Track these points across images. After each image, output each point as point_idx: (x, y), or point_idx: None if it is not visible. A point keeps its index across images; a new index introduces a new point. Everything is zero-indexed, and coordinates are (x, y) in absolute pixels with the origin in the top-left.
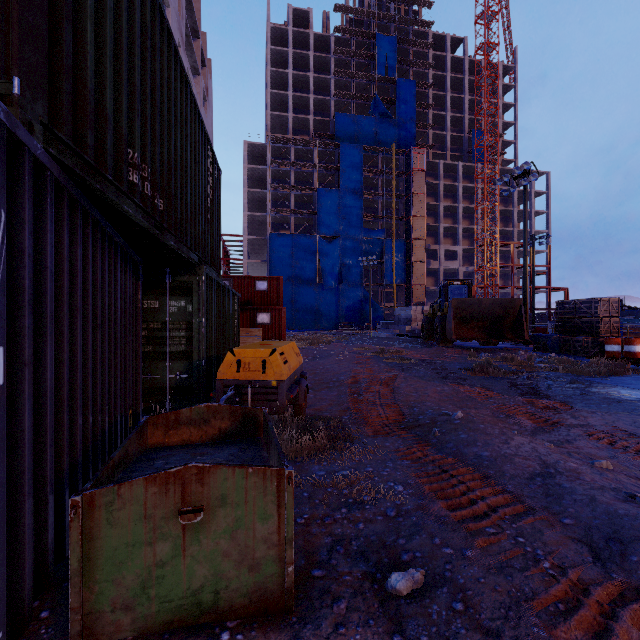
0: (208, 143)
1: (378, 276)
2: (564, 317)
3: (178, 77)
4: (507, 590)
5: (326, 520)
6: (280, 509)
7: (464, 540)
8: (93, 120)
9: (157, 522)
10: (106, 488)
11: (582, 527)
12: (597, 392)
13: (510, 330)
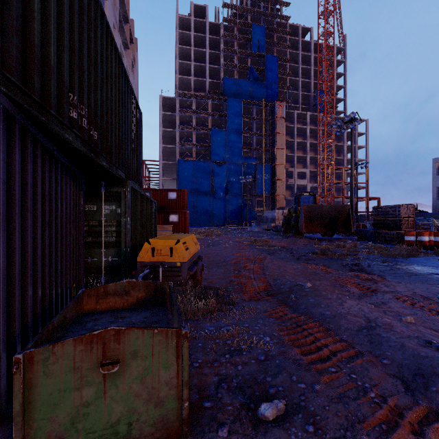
0: (132, 94)
1: (253, 189)
2: (378, 217)
3: (109, 44)
4: (345, 415)
5: (214, 363)
6: (178, 359)
7: (313, 377)
8: (39, 69)
9: (83, 372)
10: (43, 347)
11: (396, 366)
12: (401, 268)
13: (342, 226)
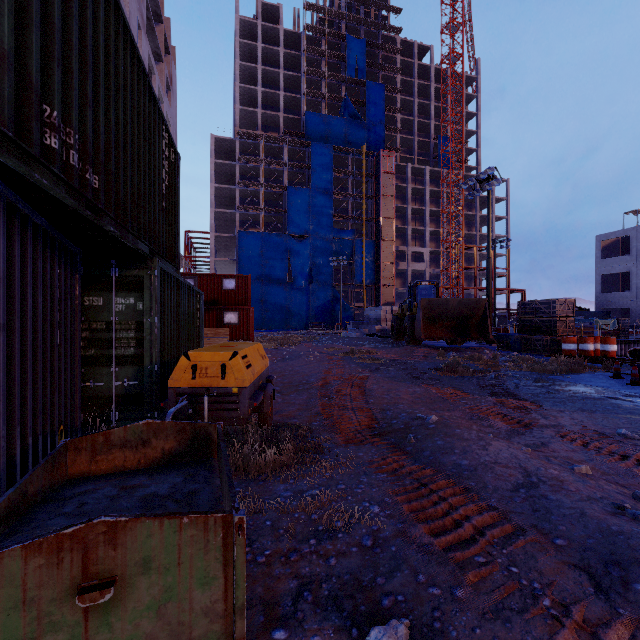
0: (163, 122)
1: (348, 276)
2: (525, 317)
3: (121, 36)
4: None
5: (291, 556)
6: (227, 568)
7: (453, 576)
8: None
9: (43, 607)
10: None
11: (576, 549)
12: (561, 390)
13: (475, 330)
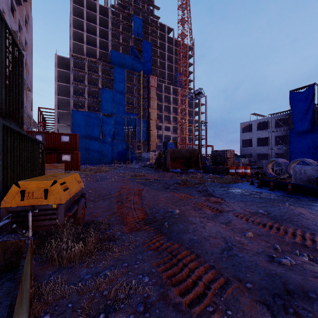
0: (6, 27)
1: (133, 137)
2: (214, 157)
3: None
4: None
5: None
6: None
7: None
8: None
9: None
10: None
11: (257, 288)
12: (232, 191)
13: (194, 163)
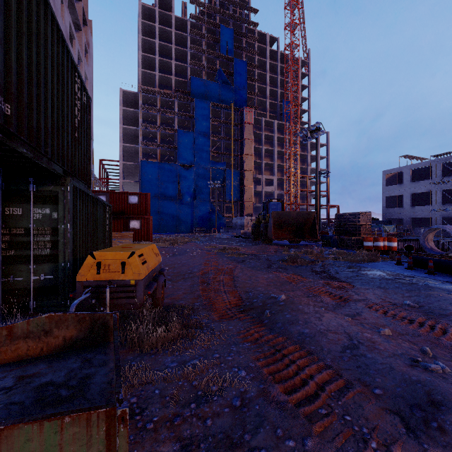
0: (75, 70)
1: (221, 195)
2: (340, 224)
3: None
4: None
5: (175, 421)
6: None
7: (303, 428)
8: None
9: None
10: None
11: (390, 396)
12: (365, 274)
13: (308, 233)
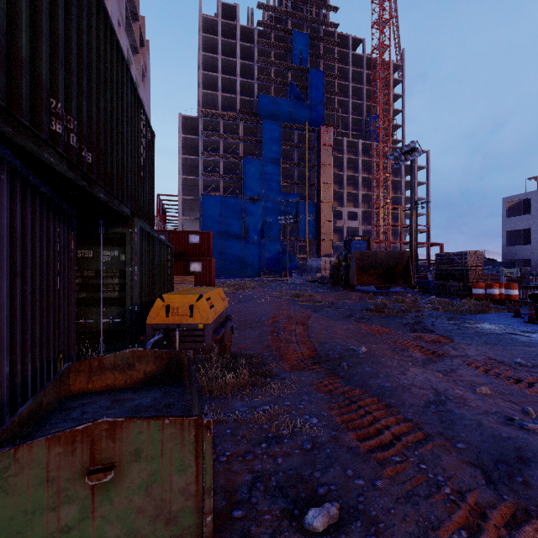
0: (141, 107)
1: (294, 232)
2: (441, 266)
3: (108, 39)
4: (415, 520)
5: (247, 456)
6: (198, 459)
7: (374, 470)
8: (4, 60)
9: (62, 485)
10: None
11: (473, 451)
12: (470, 327)
13: (400, 277)
